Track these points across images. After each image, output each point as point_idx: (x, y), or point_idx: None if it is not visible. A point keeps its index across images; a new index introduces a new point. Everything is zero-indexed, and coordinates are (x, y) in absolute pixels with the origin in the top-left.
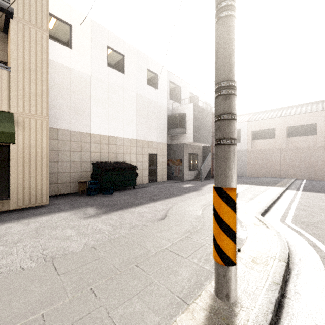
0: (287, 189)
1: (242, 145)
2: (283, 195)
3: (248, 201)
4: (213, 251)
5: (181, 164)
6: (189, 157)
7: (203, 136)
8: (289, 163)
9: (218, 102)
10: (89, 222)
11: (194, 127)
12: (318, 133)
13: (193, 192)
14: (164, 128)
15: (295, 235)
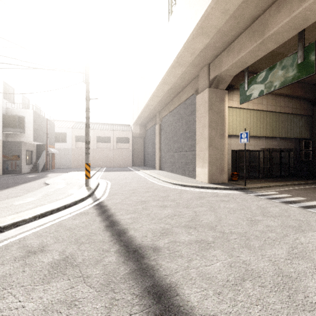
0: (97, 171)
1: (68, 145)
2: (96, 174)
3: (82, 176)
4: (85, 177)
5: (18, 159)
6: (25, 153)
7: (40, 137)
8: (98, 158)
9: (87, 145)
10: (2, 192)
11: (34, 129)
12: (111, 142)
13: (44, 178)
14: (0, 126)
15: (100, 181)
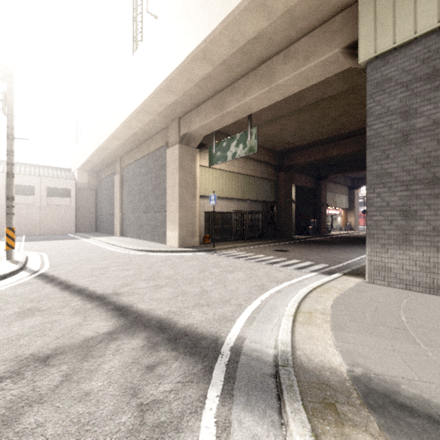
0: None
1: None
2: None
3: None
4: (6, 248)
5: None
6: None
7: None
8: None
9: (9, 202)
10: None
11: None
12: (36, 195)
13: None
14: None
15: (27, 253)
